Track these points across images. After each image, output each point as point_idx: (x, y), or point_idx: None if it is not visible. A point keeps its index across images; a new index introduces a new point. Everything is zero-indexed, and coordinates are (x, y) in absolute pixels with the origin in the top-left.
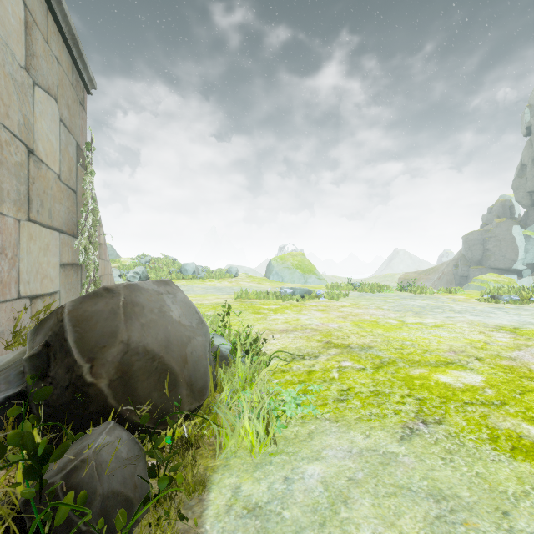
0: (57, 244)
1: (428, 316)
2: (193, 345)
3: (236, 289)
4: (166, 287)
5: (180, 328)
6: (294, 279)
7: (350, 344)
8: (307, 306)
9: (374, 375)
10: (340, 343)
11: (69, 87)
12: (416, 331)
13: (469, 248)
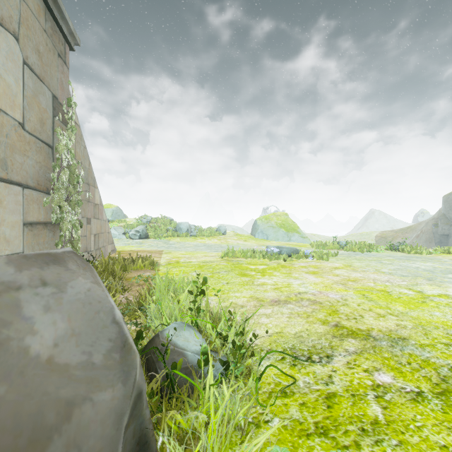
0: (19, 201)
1: (448, 285)
2: (78, 424)
3: (224, 246)
4: (45, 269)
5: (46, 380)
6: (278, 237)
7: (369, 330)
8: (296, 267)
9: (451, 419)
10: (355, 328)
11: (40, 32)
12: (451, 310)
13: (450, 207)
